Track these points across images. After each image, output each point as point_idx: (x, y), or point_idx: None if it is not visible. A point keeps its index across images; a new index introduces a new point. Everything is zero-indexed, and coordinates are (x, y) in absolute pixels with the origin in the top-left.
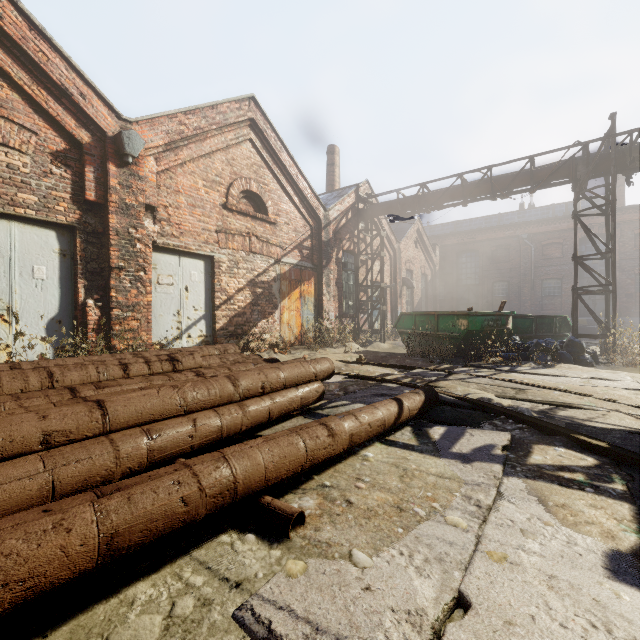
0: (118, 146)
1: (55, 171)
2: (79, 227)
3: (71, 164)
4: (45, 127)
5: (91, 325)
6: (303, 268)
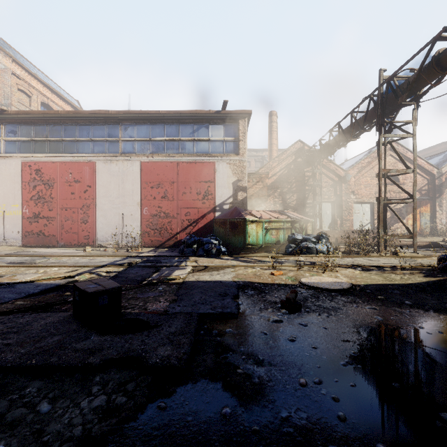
0: (344, 179)
1: (330, 189)
2: (335, 201)
3: (334, 186)
4: (329, 180)
5: (338, 225)
6: (421, 200)
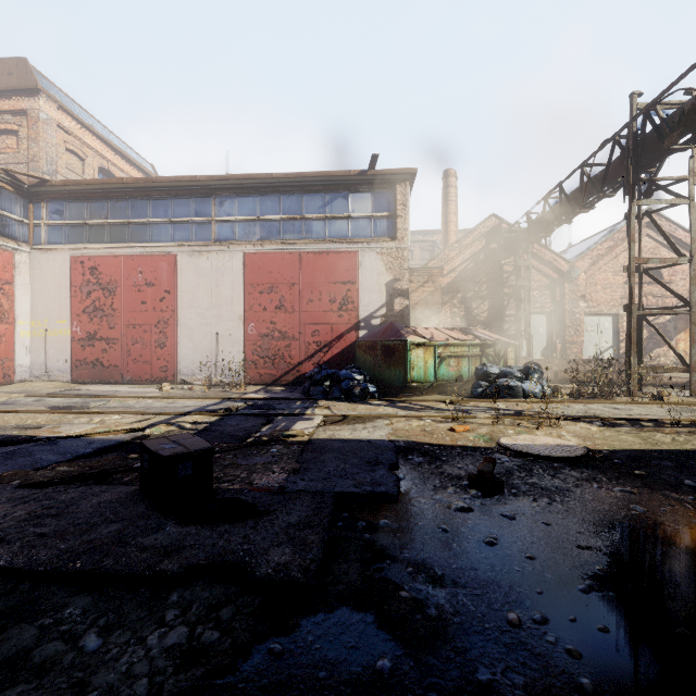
0: (568, 275)
1: (545, 293)
2: (553, 312)
3: (550, 288)
4: (542, 278)
5: (558, 350)
6: None
